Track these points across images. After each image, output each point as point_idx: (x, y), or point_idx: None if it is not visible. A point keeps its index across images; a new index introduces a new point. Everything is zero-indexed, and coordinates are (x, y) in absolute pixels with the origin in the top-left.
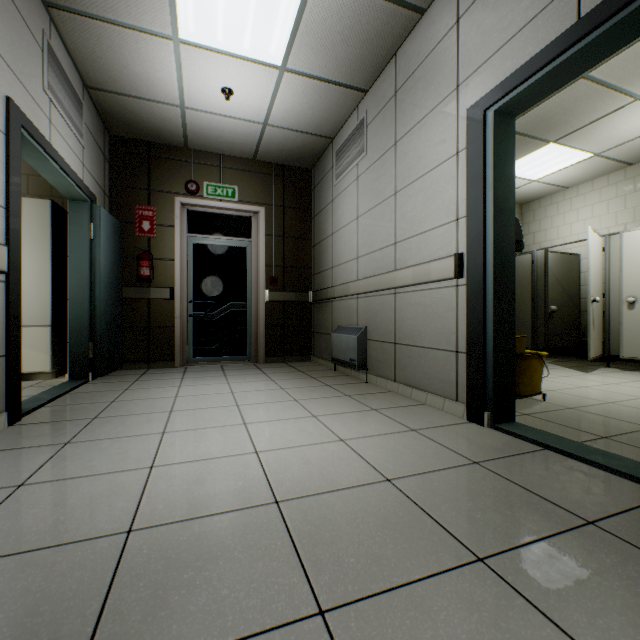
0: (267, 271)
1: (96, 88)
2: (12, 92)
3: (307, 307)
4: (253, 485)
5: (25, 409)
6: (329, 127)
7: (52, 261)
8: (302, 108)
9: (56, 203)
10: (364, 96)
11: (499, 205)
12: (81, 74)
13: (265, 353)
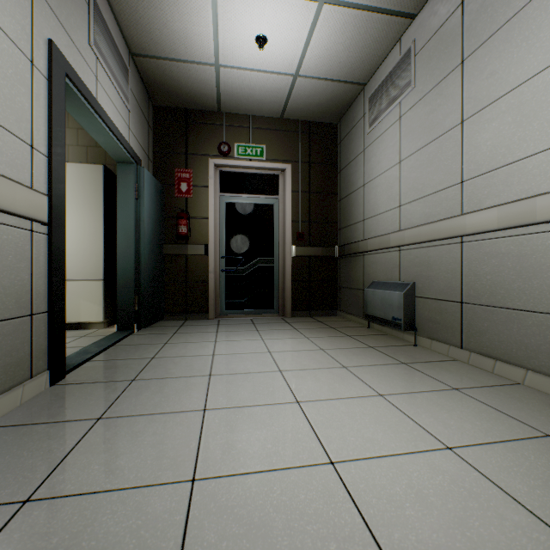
0: (293, 227)
1: (140, 55)
2: (55, 38)
3: (332, 262)
4: None
5: (71, 364)
6: (363, 70)
7: (104, 221)
8: (337, 50)
9: (108, 168)
10: (410, 24)
11: None
12: (126, 40)
13: (291, 307)
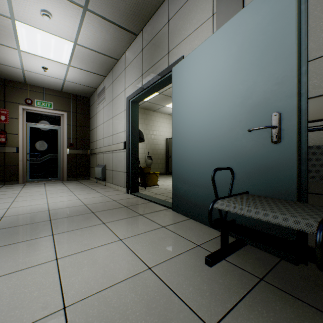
0: (68, 140)
1: None
2: None
3: (88, 156)
4: (43, 208)
5: None
6: (94, 85)
7: None
8: (80, 77)
9: None
10: (105, 77)
11: (133, 128)
12: None
13: (67, 176)
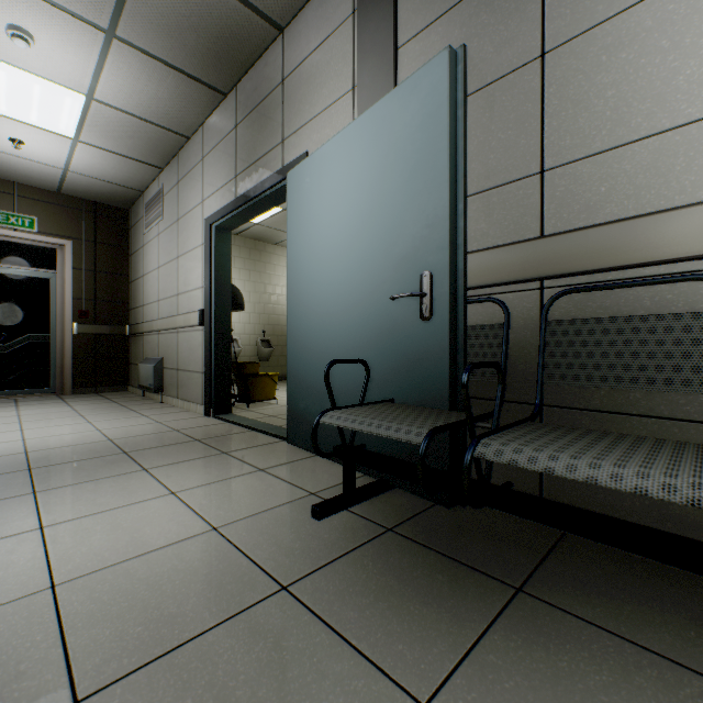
0: (76, 304)
1: None
2: None
3: (124, 340)
4: (14, 449)
5: None
6: (137, 184)
7: None
8: (104, 167)
9: None
10: (162, 171)
11: (220, 283)
12: None
13: (73, 385)
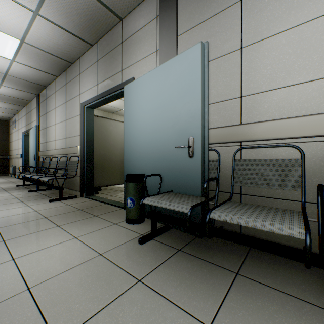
0: None
1: None
2: None
3: (7, 160)
4: None
5: None
6: (9, 116)
7: None
8: None
9: None
10: (16, 115)
11: (25, 148)
12: None
13: None
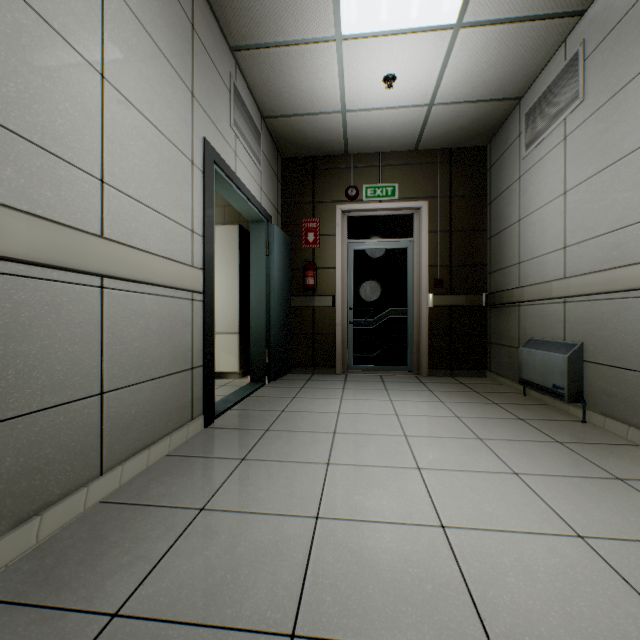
0: (430, 272)
1: (270, 116)
2: (207, 134)
3: (480, 312)
4: (449, 599)
5: (217, 411)
6: (516, 84)
7: (239, 277)
8: (479, 70)
9: (242, 227)
10: (577, 21)
11: None
12: (259, 107)
13: (428, 365)
